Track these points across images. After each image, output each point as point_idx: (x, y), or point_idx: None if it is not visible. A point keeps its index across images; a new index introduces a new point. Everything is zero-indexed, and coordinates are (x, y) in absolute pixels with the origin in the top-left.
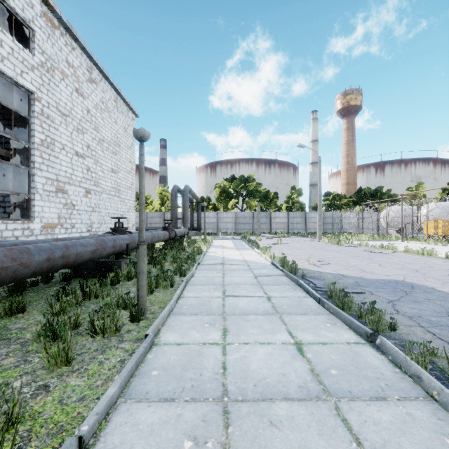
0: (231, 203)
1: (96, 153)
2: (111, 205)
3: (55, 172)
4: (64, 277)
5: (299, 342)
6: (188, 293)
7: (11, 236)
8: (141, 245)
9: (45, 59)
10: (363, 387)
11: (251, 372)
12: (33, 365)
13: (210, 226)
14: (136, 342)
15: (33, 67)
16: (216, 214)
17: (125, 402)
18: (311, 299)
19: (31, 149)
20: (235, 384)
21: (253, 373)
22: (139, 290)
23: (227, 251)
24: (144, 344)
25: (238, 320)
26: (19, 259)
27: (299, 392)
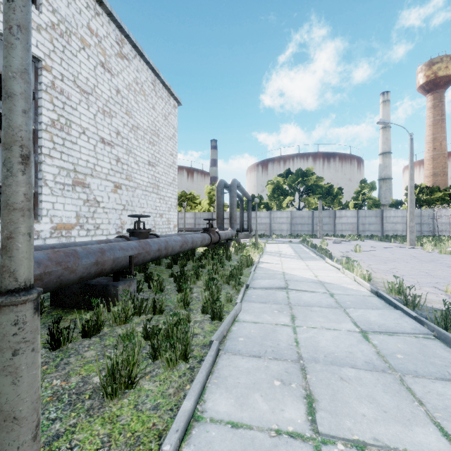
0: (285, 201)
1: (128, 142)
2: (147, 202)
3: (71, 161)
4: None
5: None
6: (216, 395)
7: None
8: None
9: (57, 20)
10: None
11: None
12: None
13: (261, 227)
14: None
15: (39, 27)
16: (268, 213)
17: None
18: None
19: (38, 130)
20: None
21: None
22: None
23: (287, 261)
24: None
25: None
26: None
27: None
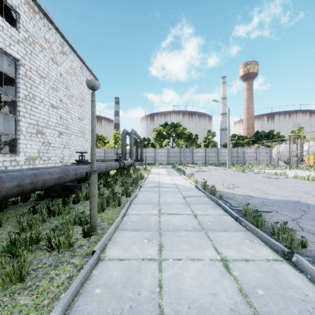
0: (164, 142)
1: (67, 106)
2: (78, 143)
3: (35, 119)
4: (38, 197)
5: (225, 258)
6: (131, 211)
7: (1, 166)
8: (92, 174)
9: (28, 35)
10: (292, 311)
11: (185, 292)
12: None
13: (149, 158)
14: (85, 257)
15: (18, 41)
16: (154, 150)
17: None
18: (229, 216)
19: (17, 101)
20: (170, 305)
21: (187, 293)
22: (91, 211)
23: (162, 177)
24: (90, 262)
25: (171, 236)
26: None
27: None
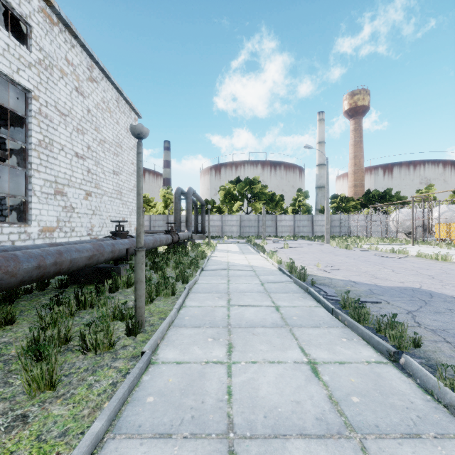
0: (236, 206)
1: (97, 155)
2: (112, 208)
3: (53, 174)
4: (60, 284)
5: (313, 360)
6: (190, 302)
7: (7, 240)
8: (139, 252)
9: (43, 56)
10: (392, 420)
11: (260, 399)
12: (13, 388)
13: (214, 229)
14: (131, 359)
15: (30, 65)
16: (220, 217)
17: (114, 438)
18: (322, 309)
19: (28, 149)
20: (242, 414)
21: (263, 400)
22: (137, 301)
23: (232, 255)
24: (140, 364)
25: (244, 333)
26: (4, 268)
27: (317, 426)
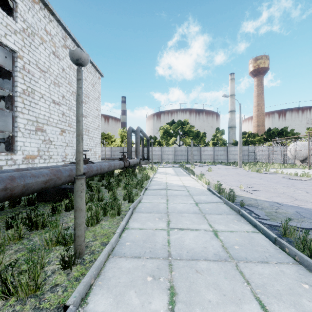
0: (171, 140)
1: (70, 102)
2: None
3: (35, 115)
4: (28, 202)
5: None
6: (133, 223)
7: None
8: (77, 179)
9: (26, 26)
10: None
11: None
12: None
13: (156, 157)
14: None
15: (15, 31)
16: (160, 148)
17: None
18: (261, 235)
19: (14, 96)
20: None
21: None
22: (76, 229)
23: (169, 177)
24: None
25: (186, 270)
26: None
27: None
